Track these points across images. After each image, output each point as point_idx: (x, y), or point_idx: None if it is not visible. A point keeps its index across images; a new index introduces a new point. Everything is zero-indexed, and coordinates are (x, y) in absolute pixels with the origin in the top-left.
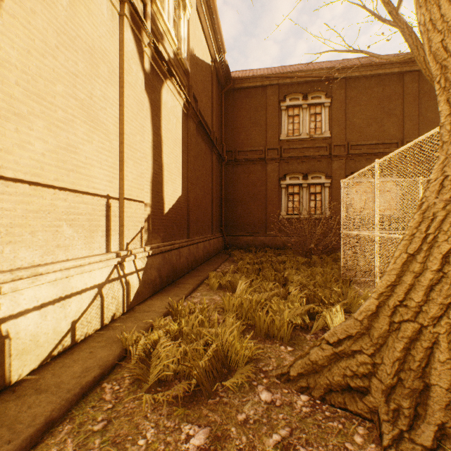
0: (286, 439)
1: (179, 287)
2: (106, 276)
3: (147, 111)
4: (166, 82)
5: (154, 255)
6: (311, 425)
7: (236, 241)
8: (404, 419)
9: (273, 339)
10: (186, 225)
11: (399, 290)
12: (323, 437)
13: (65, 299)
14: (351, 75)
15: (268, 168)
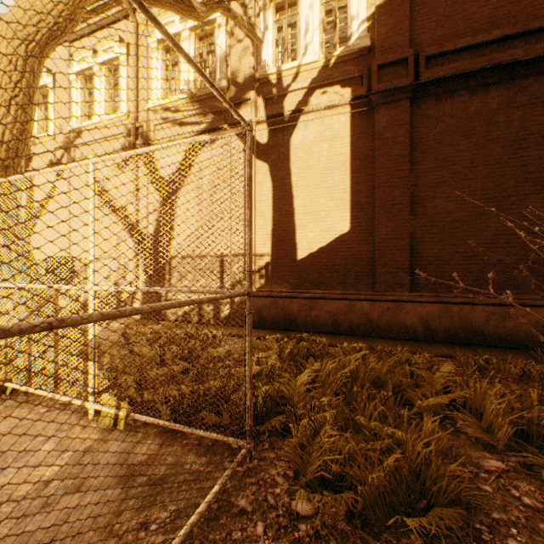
0: None
1: (271, 332)
2: None
3: (265, 176)
4: (299, 121)
5: (260, 297)
6: None
7: None
8: None
9: None
10: (370, 271)
11: None
12: None
13: None
14: None
15: None
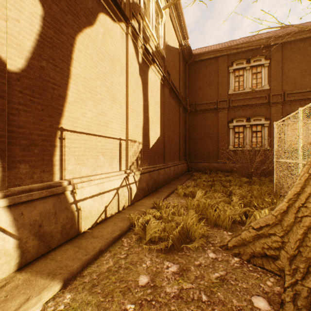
0: (223, 276)
1: (159, 193)
2: (120, 184)
3: (140, 87)
4: (151, 66)
5: (144, 173)
6: (239, 272)
7: (196, 166)
8: (300, 274)
9: (219, 227)
10: (162, 155)
11: (302, 197)
12: (246, 278)
13: (102, 194)
14: (287, 40)
15: (219, 114)
